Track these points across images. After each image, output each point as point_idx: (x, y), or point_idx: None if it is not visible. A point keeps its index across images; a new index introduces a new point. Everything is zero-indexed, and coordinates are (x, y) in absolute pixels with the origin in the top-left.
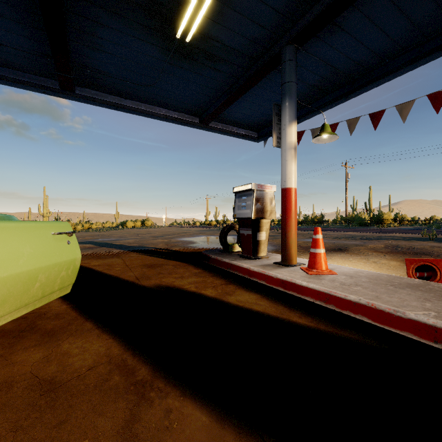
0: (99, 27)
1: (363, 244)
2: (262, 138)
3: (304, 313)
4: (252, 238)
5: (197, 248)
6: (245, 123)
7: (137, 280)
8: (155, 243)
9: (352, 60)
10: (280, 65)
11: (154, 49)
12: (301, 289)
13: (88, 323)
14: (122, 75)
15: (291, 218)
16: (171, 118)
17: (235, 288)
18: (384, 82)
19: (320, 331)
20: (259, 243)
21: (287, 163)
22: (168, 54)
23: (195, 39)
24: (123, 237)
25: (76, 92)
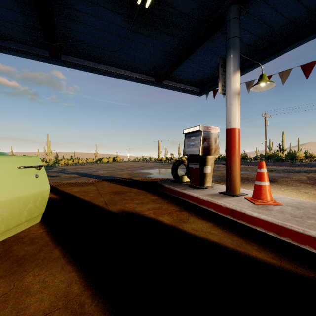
0: (76, 0)
1: (288, 176)
2: (203, 92)
3: (262, 246)
4: (199, 171)
5: (153, 178)
6: (190, 80)
7: (105, 205)
8: (122, 174)
9: (287, 18)
10: (222, 27)
11: (119, 18)
12: (251, 219)
13: (56, 250)
14: (95, 43)
15: (235, 154)
16: (133, 78)
17: (188, 215)
18: (315, 37)
19: (287, 271)
20: (205, 175)
21: (232, 107)
22: (130, 22)
23: (152, 6)
24: (99, 169)
25: (62, 59)
